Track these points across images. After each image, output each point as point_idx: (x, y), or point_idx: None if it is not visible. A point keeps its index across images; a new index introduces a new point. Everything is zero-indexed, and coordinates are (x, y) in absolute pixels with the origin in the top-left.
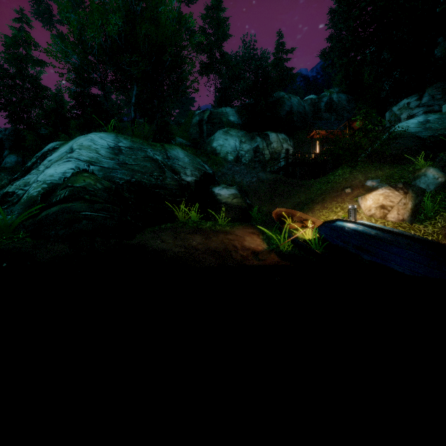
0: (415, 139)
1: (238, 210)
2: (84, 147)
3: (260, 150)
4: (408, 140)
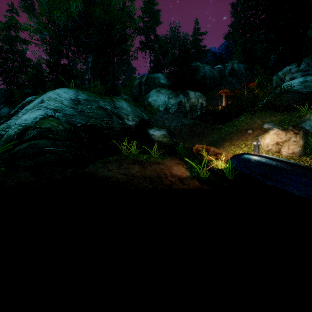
0: (299, 94)
1: (167, 146)
2: (52, 99)
3: (183, 104)
4: (293, 94)
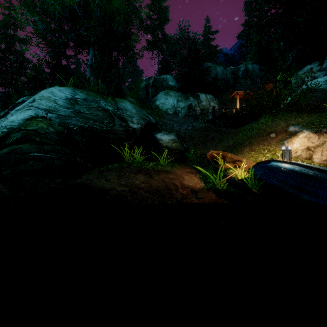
0: None
1: (177, 153)
2: (44, 98)
3: (193, 107)
4: (321, 93)
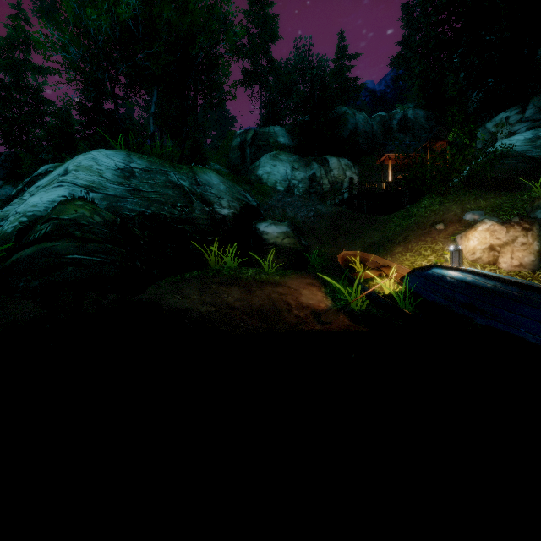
0: (527, 159)
1: (291, 254)
2: (83, 168)
3: (318, 179)
4: (517, 160)
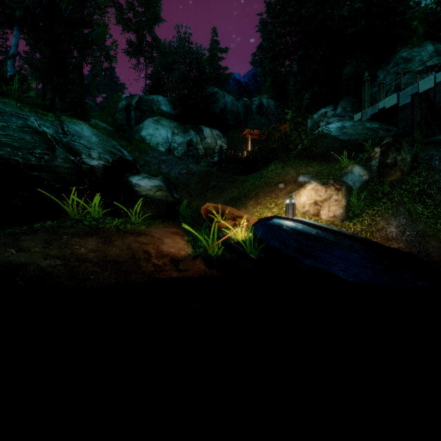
0: (338, 140)
1: (162, 205)
2: None
3: (194, 144)
4: (332, 140)
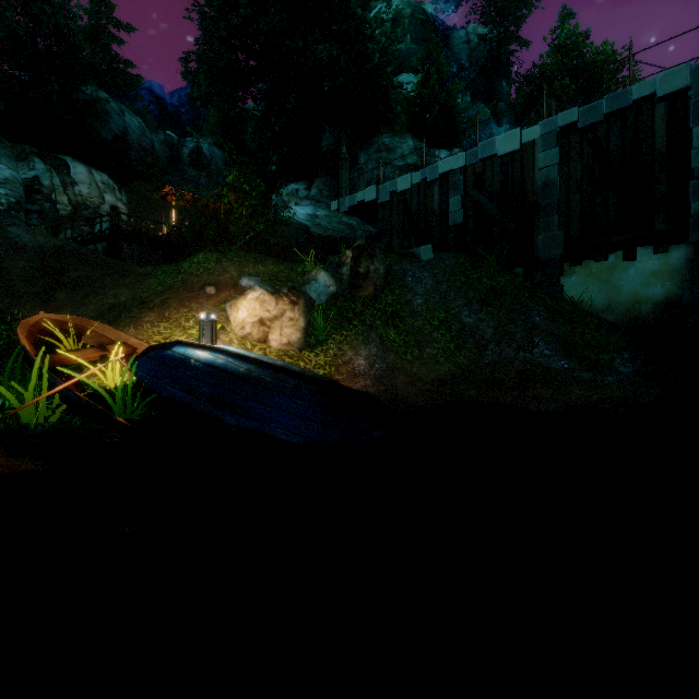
0: (305, 232)
1: None
2: None
3: (46, 191)
4: (297, 230)
